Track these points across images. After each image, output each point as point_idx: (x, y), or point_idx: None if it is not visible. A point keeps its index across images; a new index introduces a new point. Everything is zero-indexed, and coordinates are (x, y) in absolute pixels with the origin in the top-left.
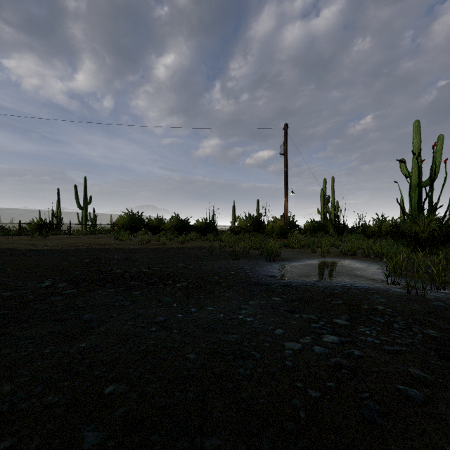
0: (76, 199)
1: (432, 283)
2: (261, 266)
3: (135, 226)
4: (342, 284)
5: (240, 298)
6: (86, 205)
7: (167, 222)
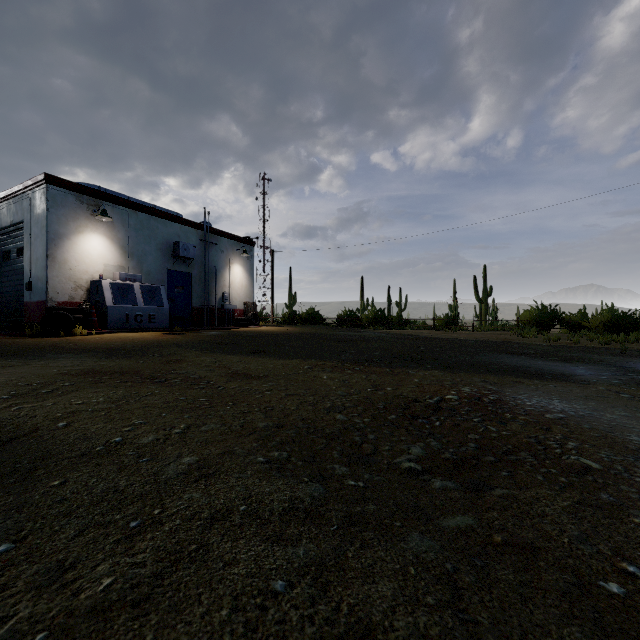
0: (475, 291)
1: None
2: None
3: (544, 322)
4: None
5: (585, 365)
6: (485, 298)
7: (592, 317)
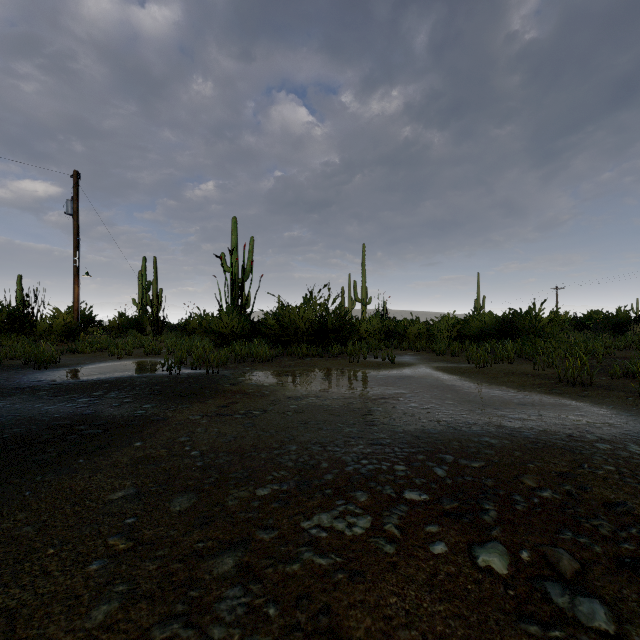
0: None
1: (202, 367)
2: (25, 375)
3: None
4: (121, 376)
5: None
6: None
7: None
